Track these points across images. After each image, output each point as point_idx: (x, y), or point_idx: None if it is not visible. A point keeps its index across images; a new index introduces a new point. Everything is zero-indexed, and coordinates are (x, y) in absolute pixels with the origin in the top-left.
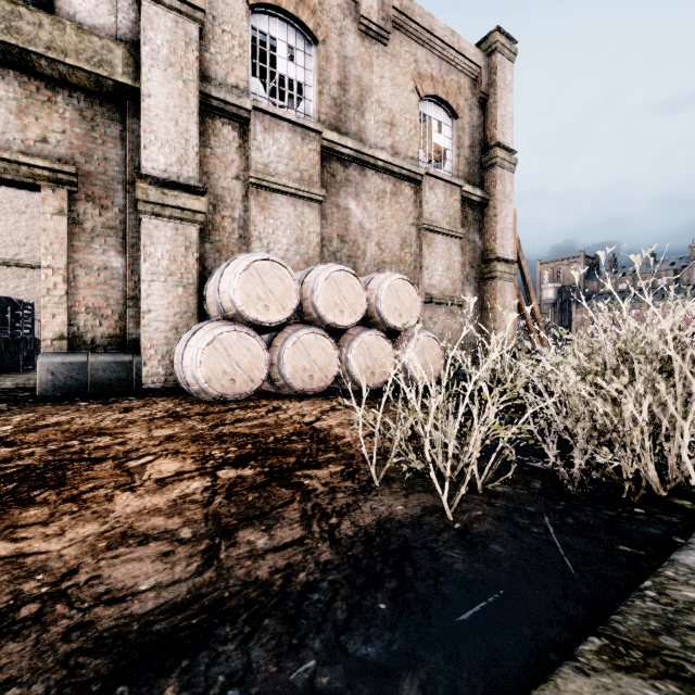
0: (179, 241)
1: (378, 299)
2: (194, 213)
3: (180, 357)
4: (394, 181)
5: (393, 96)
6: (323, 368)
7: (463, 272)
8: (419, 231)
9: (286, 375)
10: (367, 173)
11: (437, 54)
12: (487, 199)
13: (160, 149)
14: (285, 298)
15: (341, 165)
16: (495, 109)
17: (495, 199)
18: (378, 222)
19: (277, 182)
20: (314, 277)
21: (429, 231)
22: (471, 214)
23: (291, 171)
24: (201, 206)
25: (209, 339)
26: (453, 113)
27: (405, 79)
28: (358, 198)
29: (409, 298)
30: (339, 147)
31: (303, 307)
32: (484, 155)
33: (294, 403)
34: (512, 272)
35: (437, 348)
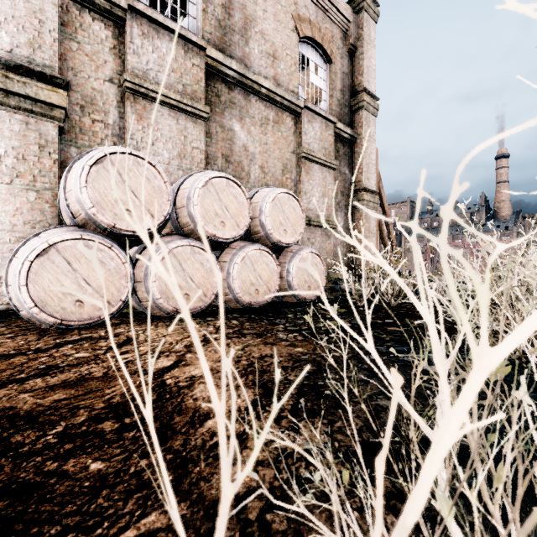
0: (31, 138)
1: (262, 212)
2: (51, 107)
3: (4, 273)
4: (276, 110)
5: (275, 30)
6: (201, 285)
7: (335, 199)
8: (299, 159)
9: (154, 294)
10: (251, 98)
11: (314, 2)
12: (355, 137)
13: (2, 24)
14: (153, 202)
15: (226, 87)
16: (362, 59)
17: (362, 137)
18: (261, 146)
19: (157, 91)
20: (191, 182)
21: (307, 160)
22: (342, 149)
23: (173, 82)
24: (60, 100)
25: (40, 248)
26: (327, 58)
27: (286, 18)
28: (243, 121)
29: (294, 213)
30: (223, 67)
31: (179, 217)
32: (353, 99)
33: (159, 330)
34: (375, 201)
35: (320, 264)
